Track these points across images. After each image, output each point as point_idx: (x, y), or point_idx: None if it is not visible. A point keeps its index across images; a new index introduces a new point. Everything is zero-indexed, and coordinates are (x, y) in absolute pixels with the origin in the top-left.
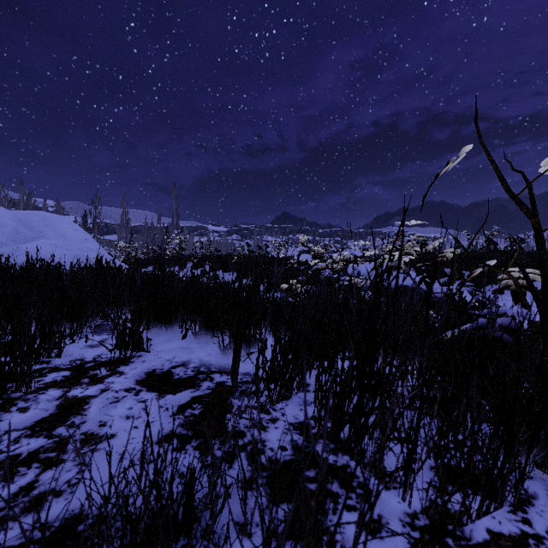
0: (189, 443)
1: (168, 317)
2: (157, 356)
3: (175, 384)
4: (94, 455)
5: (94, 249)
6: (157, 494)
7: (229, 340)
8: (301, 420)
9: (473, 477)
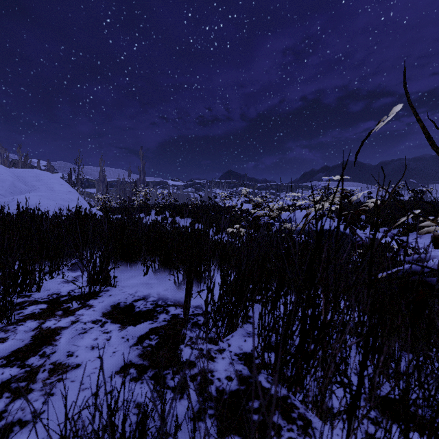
0: (145, 373)
1: (132, 256)
2: (122, 291)
3: (136, 317)
4: (60, 385)
5: (75, 200)
6: (108, 437)
7: (183, 277)
8: (245, 351)
9: (418, 426)
